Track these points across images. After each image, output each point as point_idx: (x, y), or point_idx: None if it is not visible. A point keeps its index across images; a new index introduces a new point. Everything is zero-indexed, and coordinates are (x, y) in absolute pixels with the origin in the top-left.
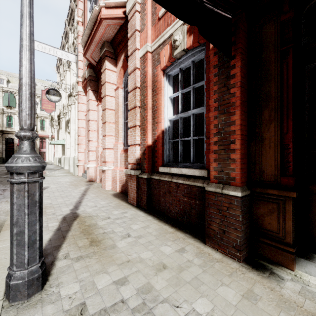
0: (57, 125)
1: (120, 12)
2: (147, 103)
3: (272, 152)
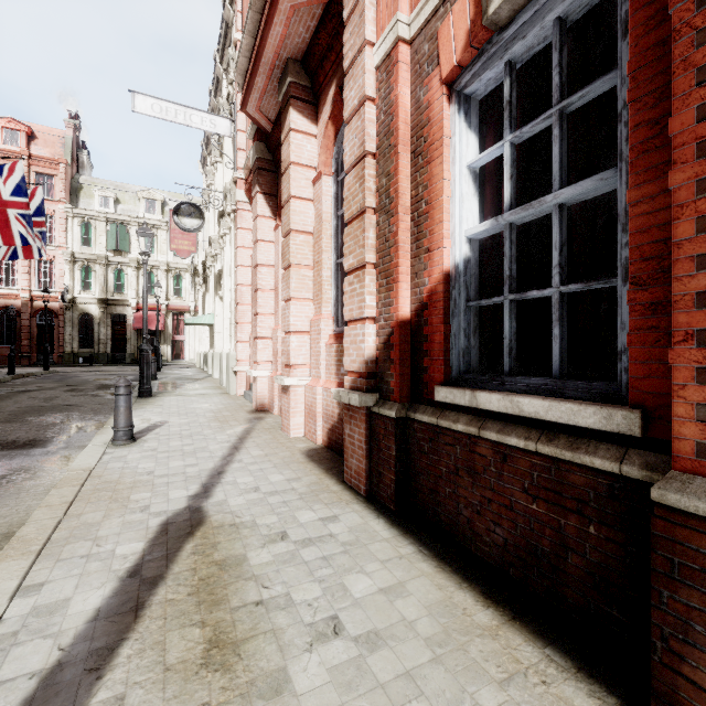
0: (201, 284)
1: None
2: (397, 196)
3: None
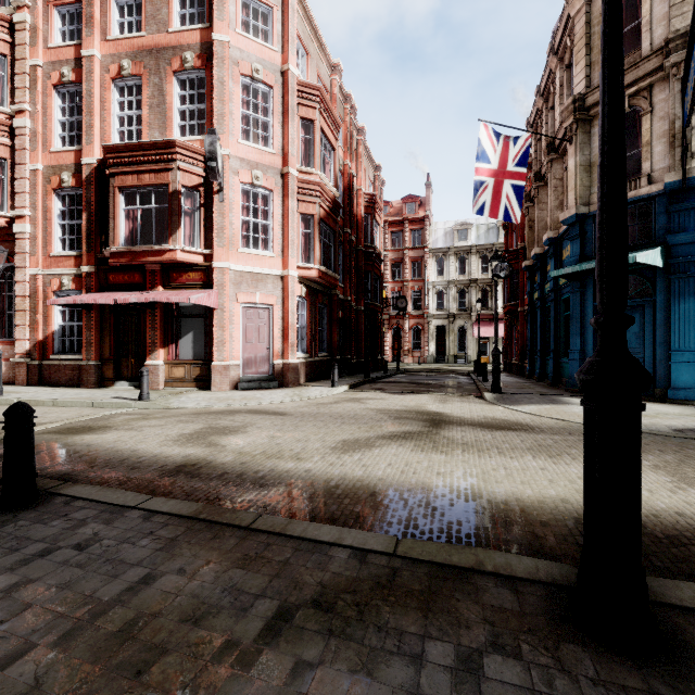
0: None
1: (2, 220)
2: (39, 311)
3: (108, 347)
